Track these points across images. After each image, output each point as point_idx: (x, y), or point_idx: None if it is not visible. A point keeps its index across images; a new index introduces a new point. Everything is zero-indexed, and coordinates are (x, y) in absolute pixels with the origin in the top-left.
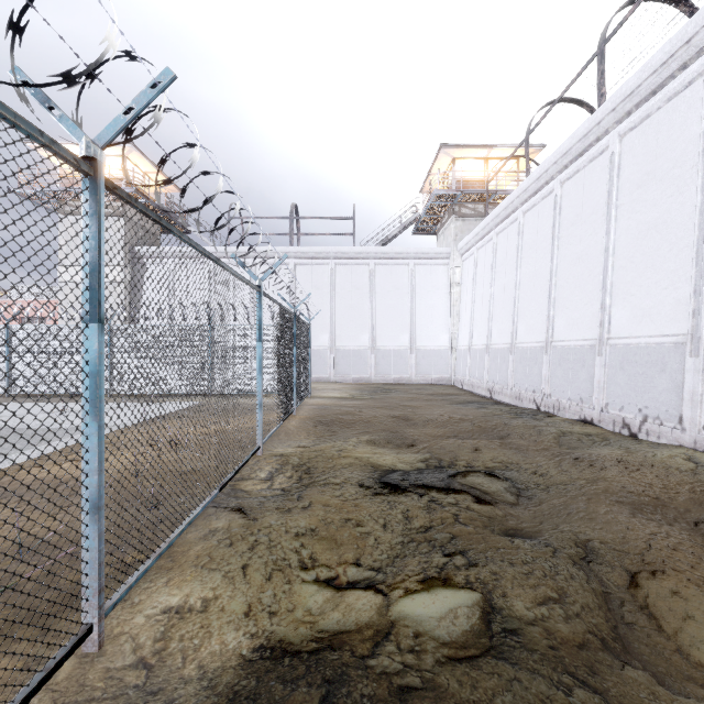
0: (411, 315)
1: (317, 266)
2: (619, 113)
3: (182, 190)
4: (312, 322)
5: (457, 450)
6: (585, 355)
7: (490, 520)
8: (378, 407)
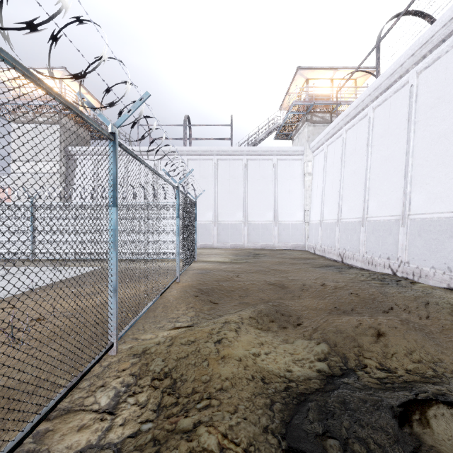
0: (275, 197)
1: (204, 161)
2: None
3: None
4: (200, 203)
5: (356, 337)
6: None
7: None
8: (253, 272)
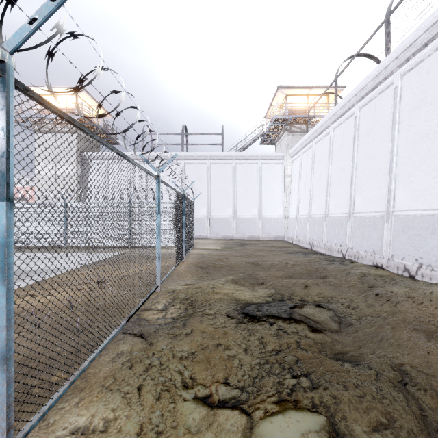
0: (259, 195)
1: (199, 165)
2: (401, 60)
3: (98, 105)
4: (196, 200)
5: (293, 287)
6: (377, 222)
7: (322, 345)
8: (239, 256)
